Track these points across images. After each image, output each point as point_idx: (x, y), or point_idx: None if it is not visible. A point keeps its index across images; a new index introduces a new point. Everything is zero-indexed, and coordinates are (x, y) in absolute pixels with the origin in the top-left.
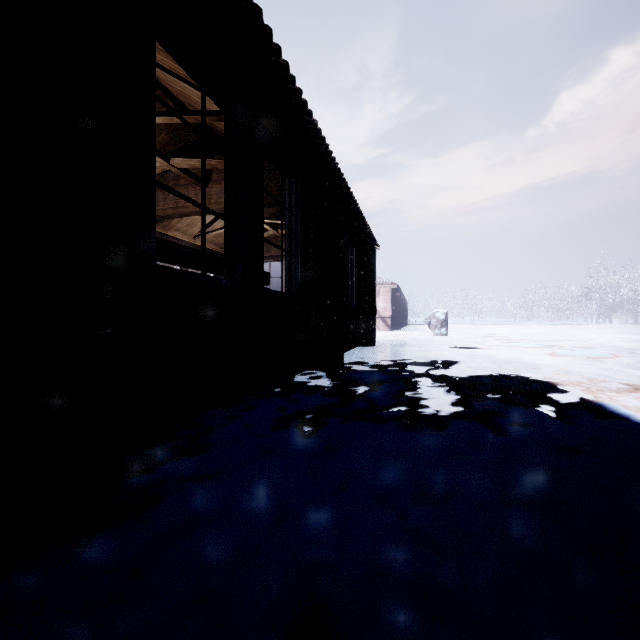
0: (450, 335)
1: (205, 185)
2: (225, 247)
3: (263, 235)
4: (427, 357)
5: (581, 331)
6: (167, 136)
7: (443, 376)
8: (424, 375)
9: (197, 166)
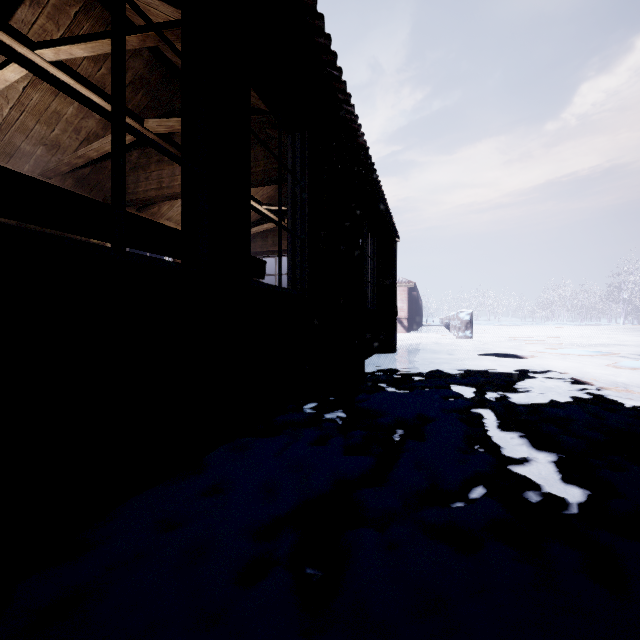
0: (474, 338)
1: (122, 80)
2: (183, 212)
3: (248, 198)
4: (466, 369)
5: (616, 333)
6: (145, 98)
7: (508, 405)
8: (480, 403)
9: (177, 128)
